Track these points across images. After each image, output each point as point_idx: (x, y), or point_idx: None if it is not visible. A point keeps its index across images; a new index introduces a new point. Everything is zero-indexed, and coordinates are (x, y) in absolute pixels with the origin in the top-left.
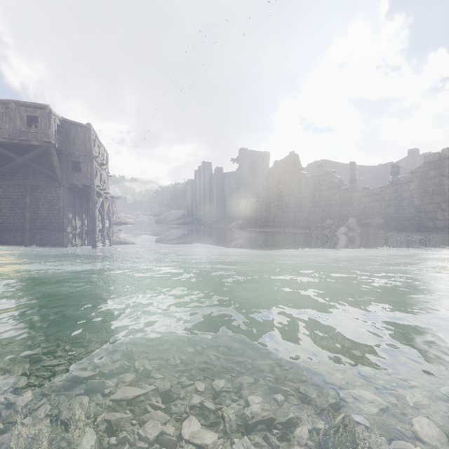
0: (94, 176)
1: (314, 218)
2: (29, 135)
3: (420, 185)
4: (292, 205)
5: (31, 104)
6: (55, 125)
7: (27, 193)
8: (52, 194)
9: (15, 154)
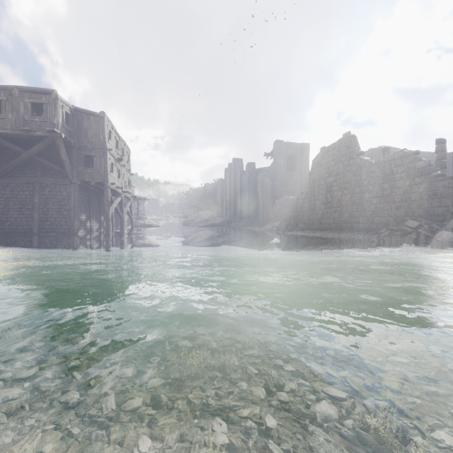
0: (108, 172)
1: (383, 218)
2: (33, 125)
3: None
4: (347, 202)
5: (35, 90)
6: (63, 113)
7: (36, 192)
8: (62, 193)
9: (21, 148)
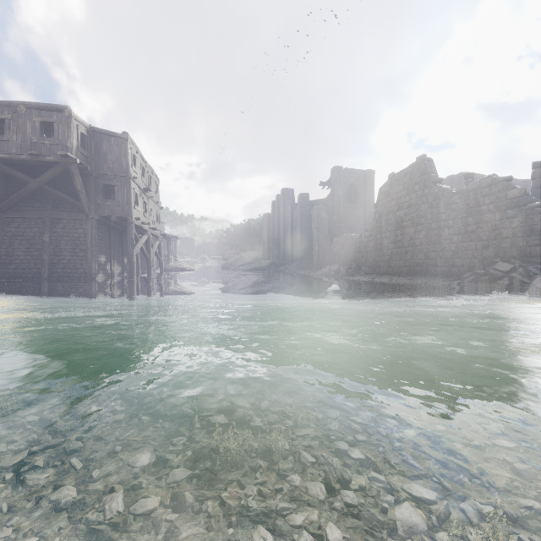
0: (132, 204)
1: (466, 260)
2: (42, 148)
3: None
4: (421, 241)
5: (45, 106)
6: (78, 134)
7: (46, 229)
8: (77, 230)
9: (28, 176)
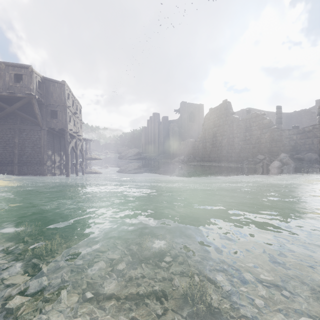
0: (67, 121)
1: (245, 154)
2: (15, 89)
3: None
4: (225, 144)
5: (17, 65)
6: (36, 81)
7: (16, 135)
8: (35, 136)
9: (6, 104)
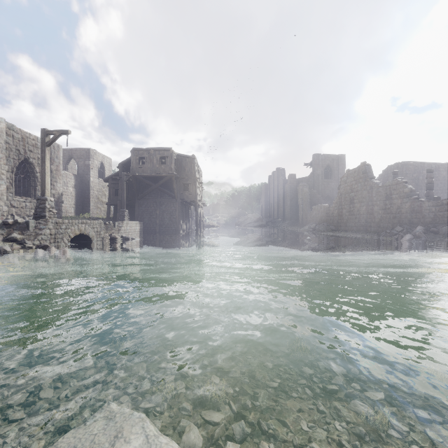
0: (197, 193)
1: (385, 224)
2: (160, 170)
3: None
4: (363, 212)
5: (161, 149)
6: (174, 160)
7: (157, 208)
8: (171, 208)
9: (152, 182)
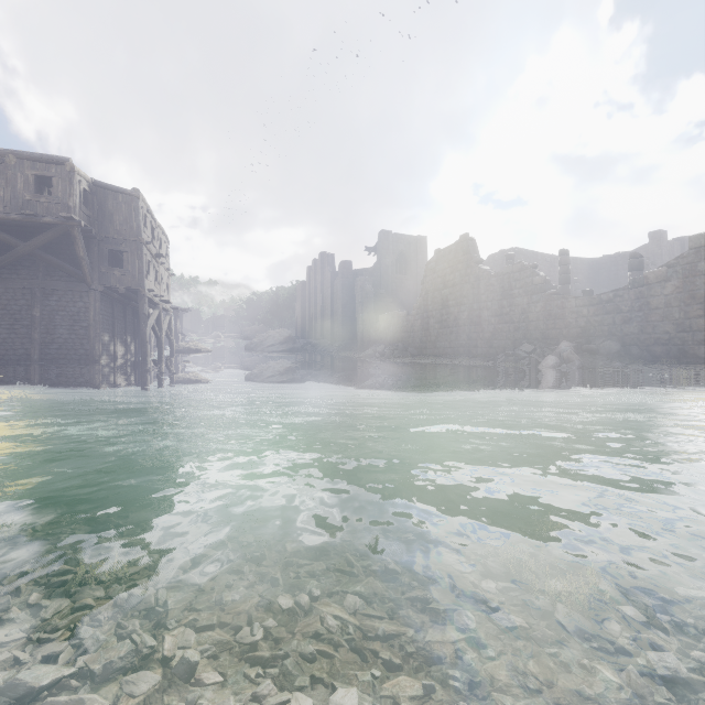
0: (144, 274)
1: (502, 342)
2: (37, 207)
3: (683, 286)
4: (464, 321)
5: (41, 157)
6: (81, 191)
7: (36, 302)
8: (76, 303)
9: (16, 238)
